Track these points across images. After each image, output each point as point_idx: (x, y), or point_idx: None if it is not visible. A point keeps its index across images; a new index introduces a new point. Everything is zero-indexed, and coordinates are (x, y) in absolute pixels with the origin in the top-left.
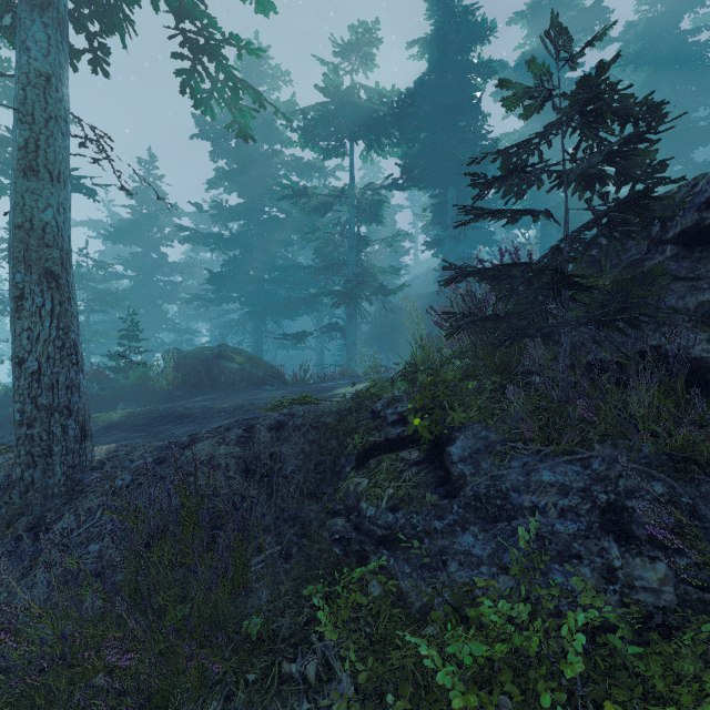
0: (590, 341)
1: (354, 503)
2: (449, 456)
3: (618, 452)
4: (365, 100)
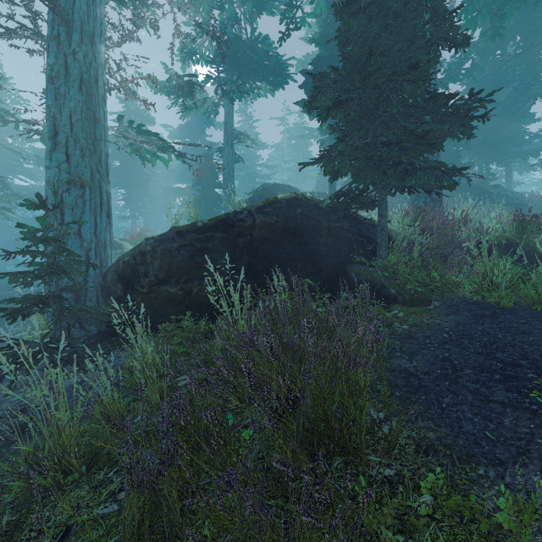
0: None
1: None
2: None
3: None
4: None
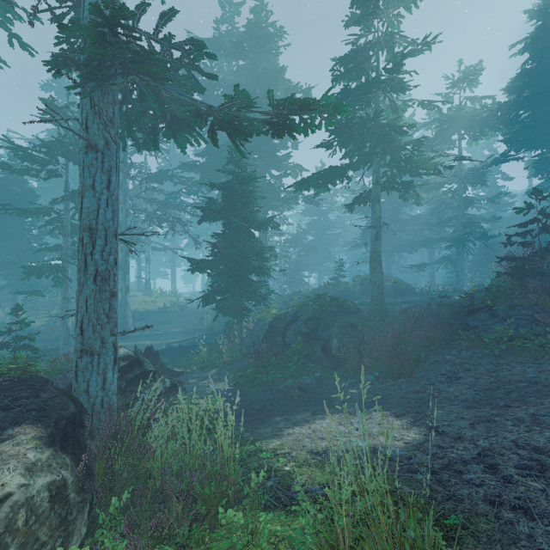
0: (549, 279)
1: (465, 321)
2: (496, 310)
3: (544, 307)
4: (470, 113)
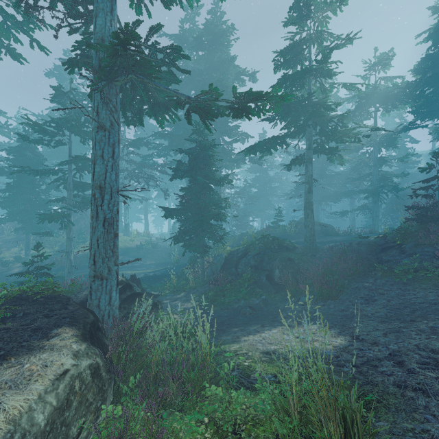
0: None
1: (380, 256)
2: (405, 247)
3: None
4: (384, 90)
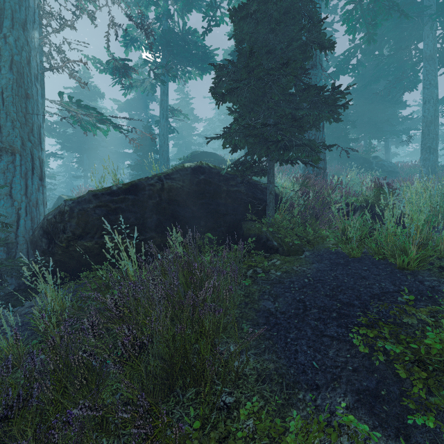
0: None
1: None
2: None
3: None
4: None
